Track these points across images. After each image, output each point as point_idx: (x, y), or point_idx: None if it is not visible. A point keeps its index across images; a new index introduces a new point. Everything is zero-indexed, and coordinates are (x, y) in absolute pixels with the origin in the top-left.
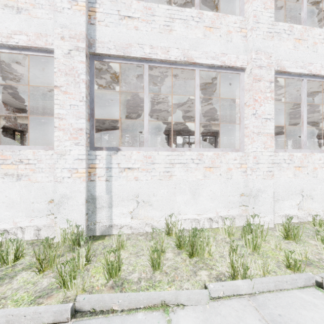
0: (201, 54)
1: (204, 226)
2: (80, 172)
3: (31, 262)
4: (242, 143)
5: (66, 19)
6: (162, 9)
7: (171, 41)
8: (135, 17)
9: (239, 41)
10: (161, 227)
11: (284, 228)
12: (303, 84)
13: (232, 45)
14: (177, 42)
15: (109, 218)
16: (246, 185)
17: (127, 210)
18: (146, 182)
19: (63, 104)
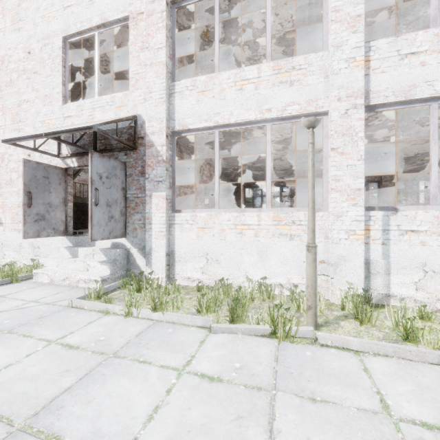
0: None
1: None
2: (358, 234)
3: (336, 315)
4: None
5: (343, 80)
6: None
7: None
8: (422, 51)
9: None
10: None
11: None
12: None
13: None
14: None
15: (386, 287)
16: None
17: (409, 280)
18: (437, 248)
19: (340, 165)
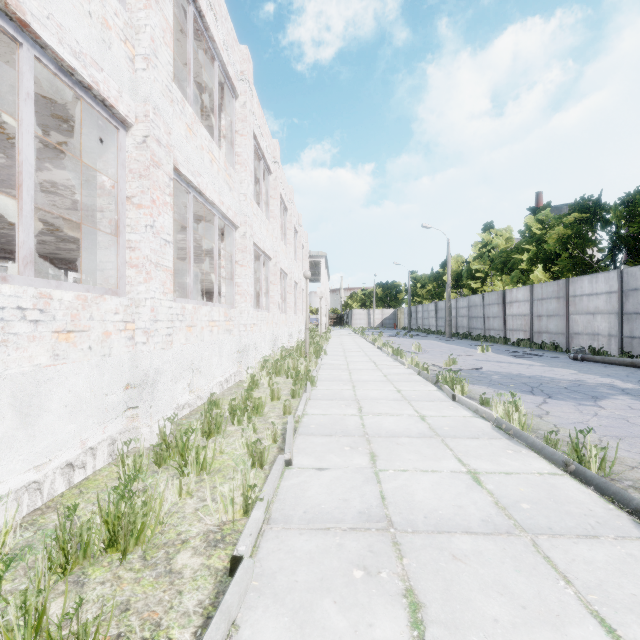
0: (47, 19)
1: (54, 492)
2: None
3: None
4: (123, 278)
5: None
6: None
7: None
8: None
9: (123, 60)
10: None
11: (208, 421)
12: (191, 199)
13: (111, 57)
14: None
15: None
16: (134, 365)
17: None
18: None
19: None
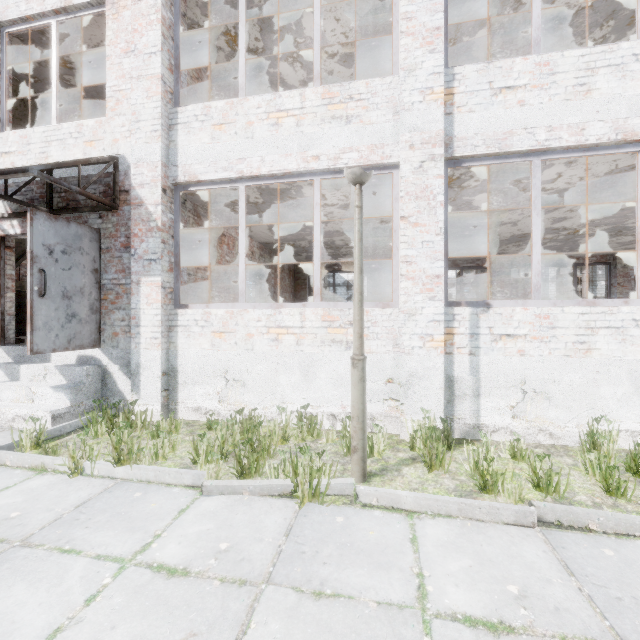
0: None
1: None
2: (437, 341)
3: (400, 458)
4: None
5: (416, 119)
6: (571, 58)
7: (588, 111)
8: (520, 86)
9: None
10: (568, 439)
11: None
12: None
13: None
14: (601, 109)
15: (475, 414)
16: None
17: (505, 404)
18: (539, 359)
19: (412, 242)
